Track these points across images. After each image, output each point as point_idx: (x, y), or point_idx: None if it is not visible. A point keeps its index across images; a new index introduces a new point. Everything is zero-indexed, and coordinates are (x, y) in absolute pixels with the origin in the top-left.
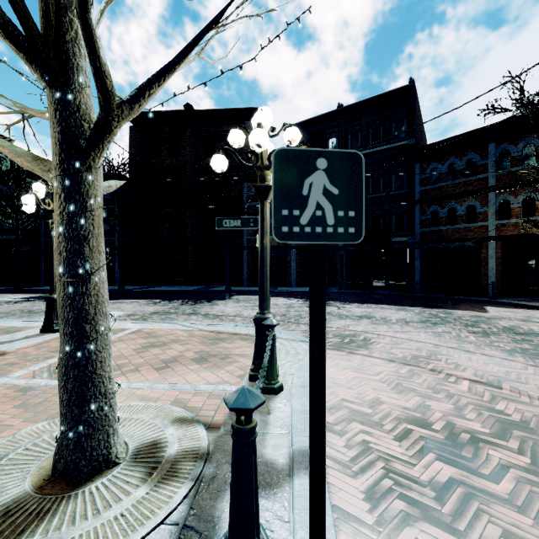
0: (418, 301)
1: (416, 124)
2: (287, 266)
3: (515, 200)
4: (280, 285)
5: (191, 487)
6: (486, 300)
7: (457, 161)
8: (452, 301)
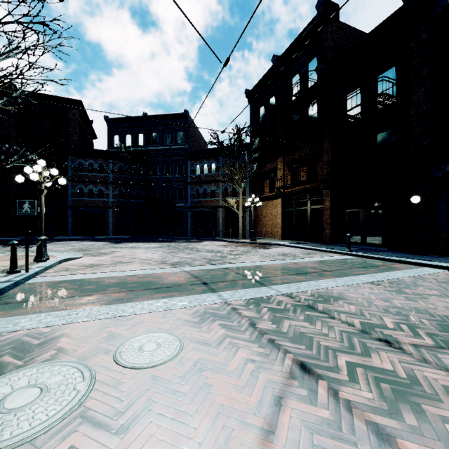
0: (179, 240)
1: (189, 137)
2: (106, 221)
3: (230, 188)
4: (100, 234)
5: (2, 271)
6: (210, 238)
7: (207, 163)
8: (196, 240)
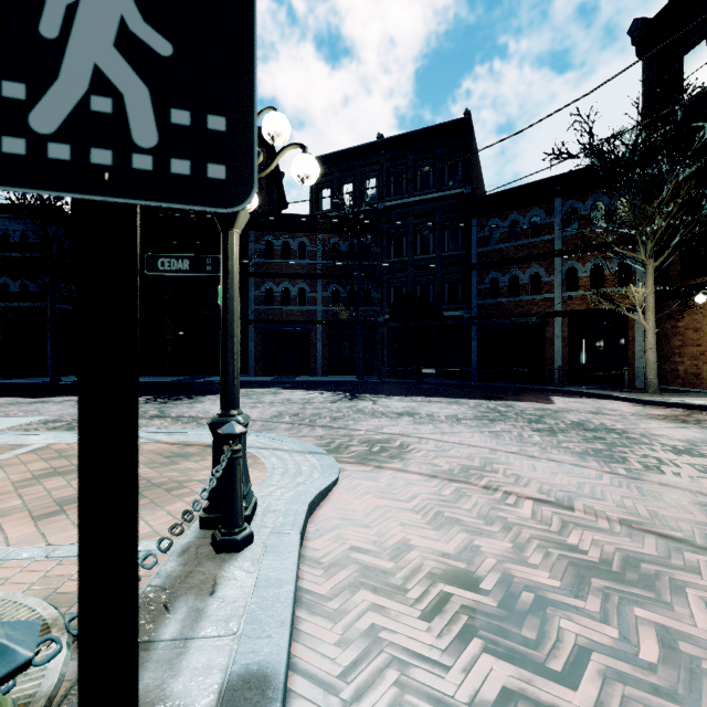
0: (475, 391)
1: (473, 168)
2: (311, 347)
3: (583, 269)
4: (300, 373)
5: None
6: (552, 388)
7: (520, 217)
8: (514, 391)
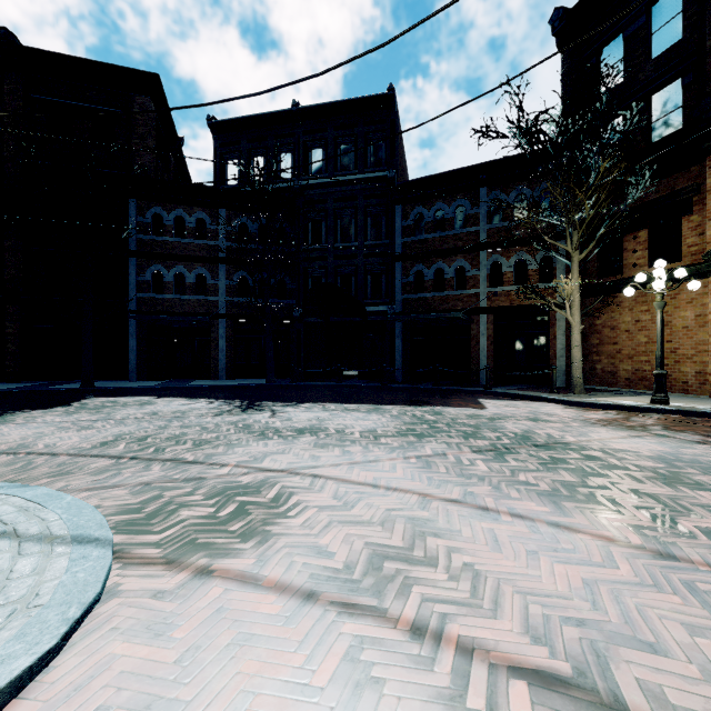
0: (399, 394)
1: (397, 151)
2: (212, 346)
3: (508, 263)
4: (199, 376)
5: None
6: (479, 390)
7: (445, 207)
8: (441, 394)
